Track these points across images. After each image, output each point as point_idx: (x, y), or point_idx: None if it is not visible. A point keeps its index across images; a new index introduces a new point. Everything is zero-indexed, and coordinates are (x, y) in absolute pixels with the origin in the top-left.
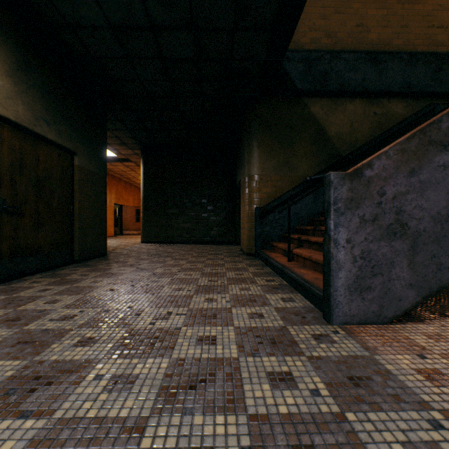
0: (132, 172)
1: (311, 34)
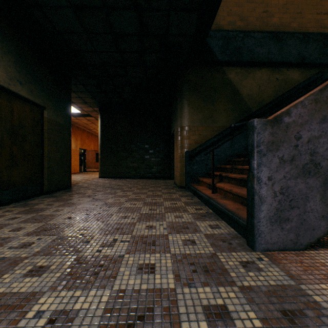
0: (93, 124)
1: (229, 18)
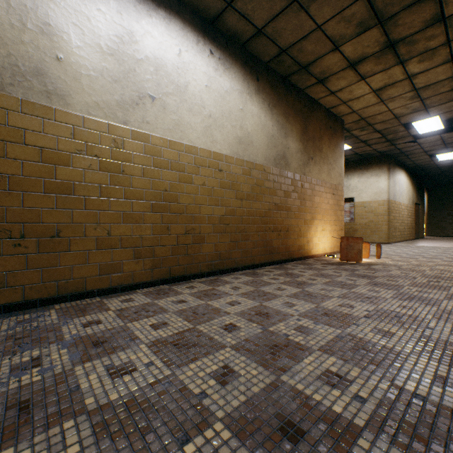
0: None
1: None
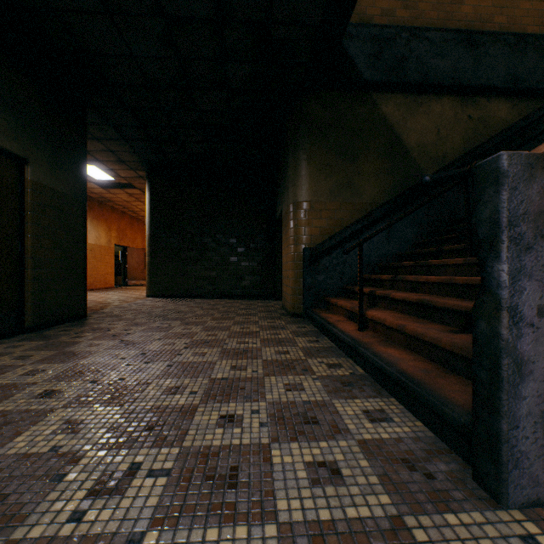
0: (139, 203)
1: (383, 3)
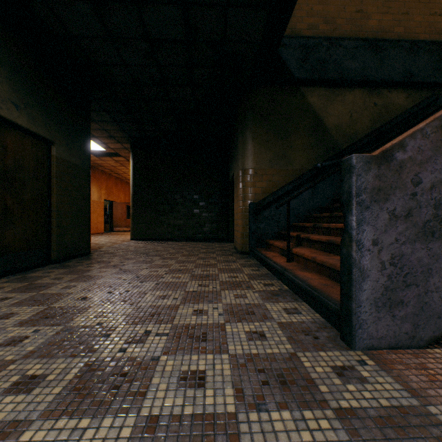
0: (123, 167)
1: (309, 20)
